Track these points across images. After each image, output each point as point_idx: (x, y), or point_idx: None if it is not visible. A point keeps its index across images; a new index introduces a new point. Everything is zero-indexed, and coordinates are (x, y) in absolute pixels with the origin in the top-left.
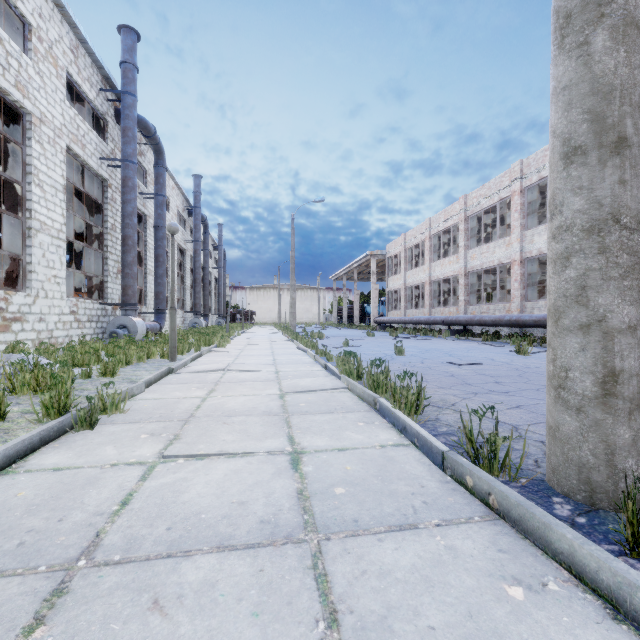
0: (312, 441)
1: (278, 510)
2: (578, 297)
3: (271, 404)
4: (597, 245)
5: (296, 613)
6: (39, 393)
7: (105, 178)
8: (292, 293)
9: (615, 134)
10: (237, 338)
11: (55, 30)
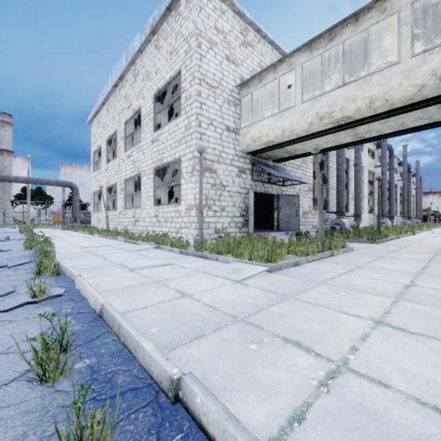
0: None
1: None
2: None
3: None
4: None
5: None
6: (403, 231)
7: (374, 172)
8: None
9: None
10: (434, 229)
11: None
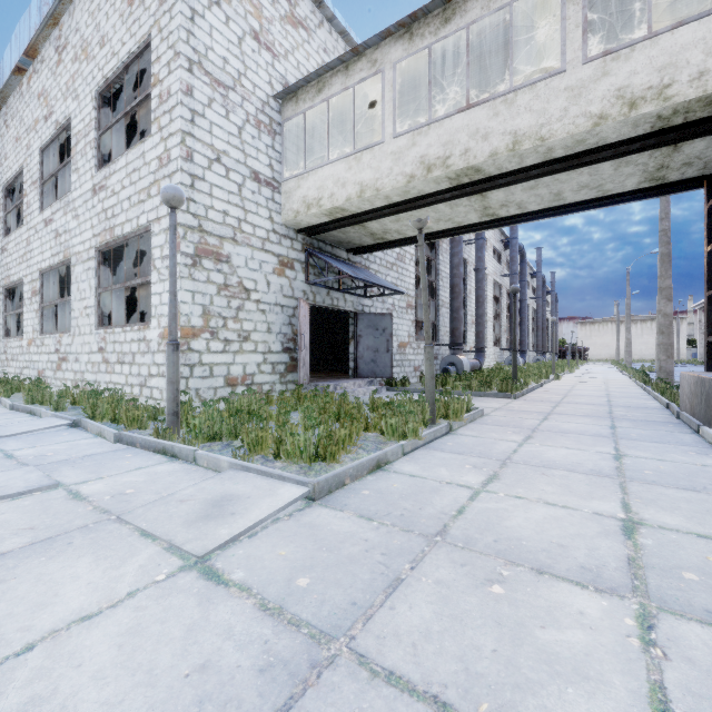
0: (611, 383)
1: (601, 384)
2: (657, 355)
3: (601, 381)
4: (659, 348)
5: (603, 385)
6: (543, 373)
7: (501, 284)
8: (627, 335)
9: (661, 331)
10: (577, 370)
11: (491, 231)
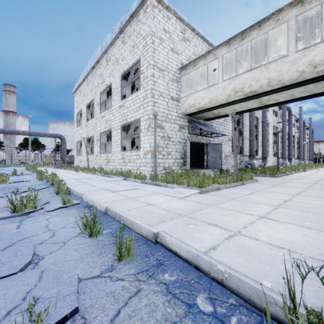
0: None
1: None
2: None
3: None
4: None
5: None
6: (296, 169)
7: (277, 126)
8: None
9: None
10: (321, 168)
11: None
